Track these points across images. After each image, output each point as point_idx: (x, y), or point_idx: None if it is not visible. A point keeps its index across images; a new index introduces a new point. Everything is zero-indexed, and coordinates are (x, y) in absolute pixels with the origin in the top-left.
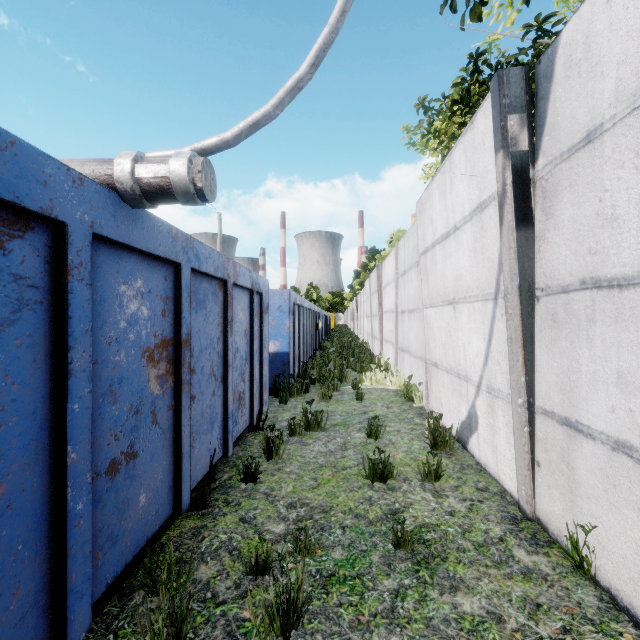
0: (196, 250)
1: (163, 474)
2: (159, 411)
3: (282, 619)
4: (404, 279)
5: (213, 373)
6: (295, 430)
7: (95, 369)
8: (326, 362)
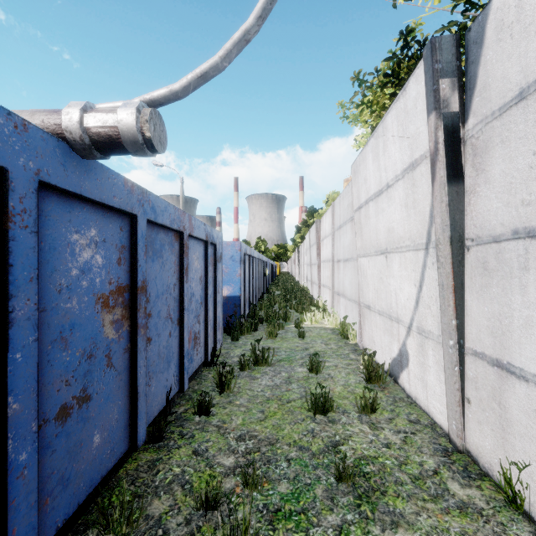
0: (152, 203)
1: (119, 413)
2: (114, 354)
3: None
4: (340, 232)
5: (169, 316)
6: (245, 365)
7: (43, 317)
8: (272, 304)
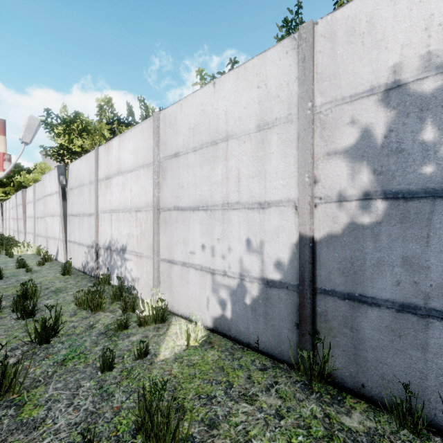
0: None
1: None
2: None
3: None
4: (39, 202)
5: None
6: None
7: None
8: None
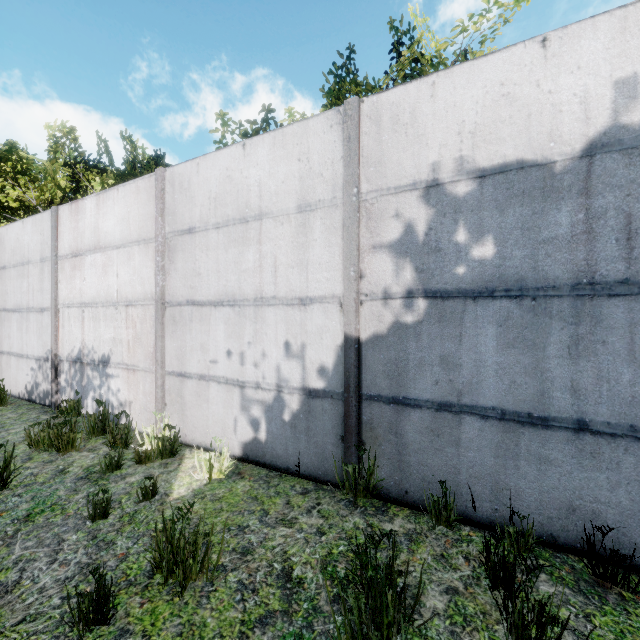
0: None
1: None
2: None
3: None
4: None
5: None
6: None
7: None
8: None
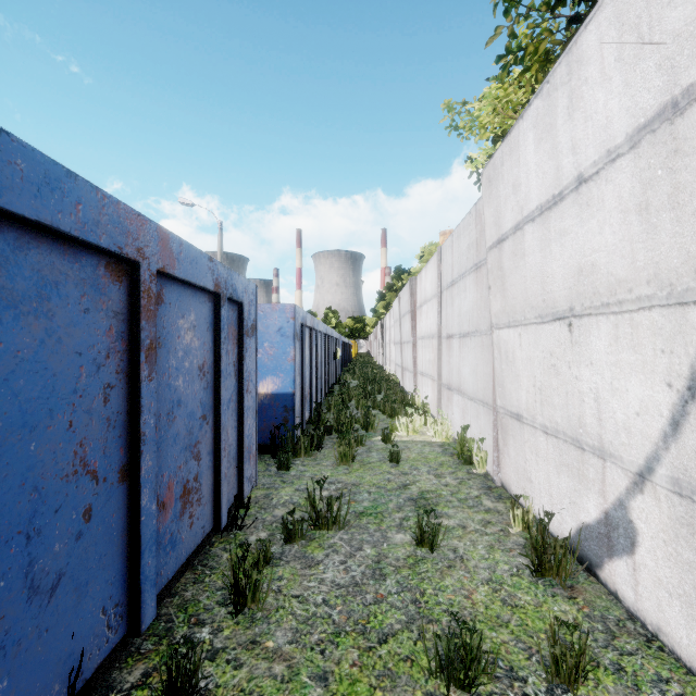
0: None
1: None
2: None
3: None
4: (452, 292)
5: (86, 468)
6: (294, 532)
7: None
8: (346, 401)
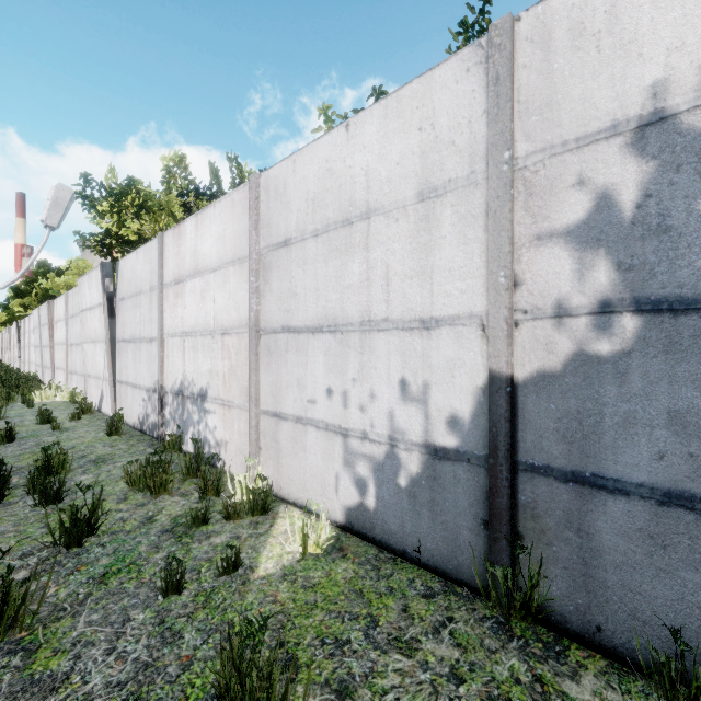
0: None
1: None
2: None
3: (8, 438)
4: (73, 321)
5: None
6: None
7: None
8: None
